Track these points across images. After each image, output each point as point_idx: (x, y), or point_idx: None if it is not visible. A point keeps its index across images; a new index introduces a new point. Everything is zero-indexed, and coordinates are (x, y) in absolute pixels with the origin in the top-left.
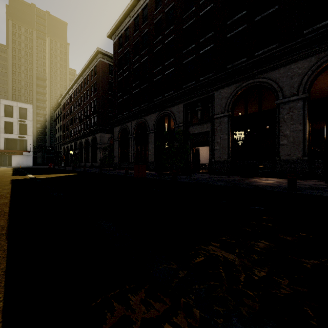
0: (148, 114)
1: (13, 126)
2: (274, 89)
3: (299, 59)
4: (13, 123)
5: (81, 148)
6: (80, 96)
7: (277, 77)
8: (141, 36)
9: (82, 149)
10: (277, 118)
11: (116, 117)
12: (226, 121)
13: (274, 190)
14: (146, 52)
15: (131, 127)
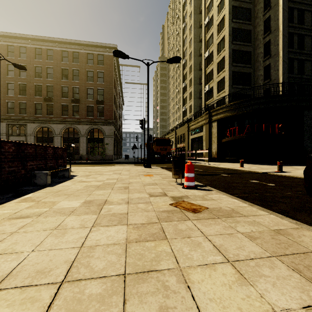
0: None
1: None
2: (53, 130)
3: (60, 124)
4: None
5: None
6: None
7: (53, 127)
8: None
9: None
10: (53, 141)
11: None
12: (34, 138)
13: None
14: None
15: None
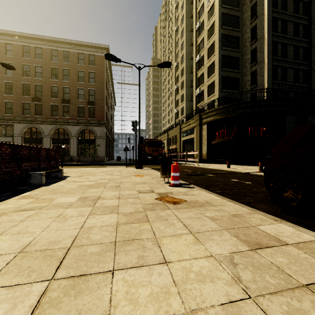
0: None
1: None
2: (41, 131)
3: (49, 124)
4: None
5: None
6: None
7: (42, 127)
8: None
9: None
10: (42, 142)
11: None
12: (21, 139)
13: None
14: None
15: None
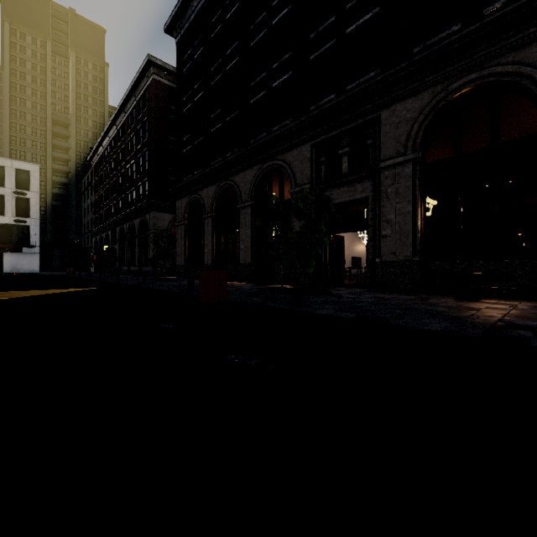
0: (240, 169)
1: (5, 202)
2: None
3: None
4: (4, 197)
5: (123, 240)
6: (121, 148)
7: None
8: (225, 20)
9: (125, 242)
10: None
11: (181, 181)
12: (410, 172)
13: None
14: (235, 49)
15: (208, 199)
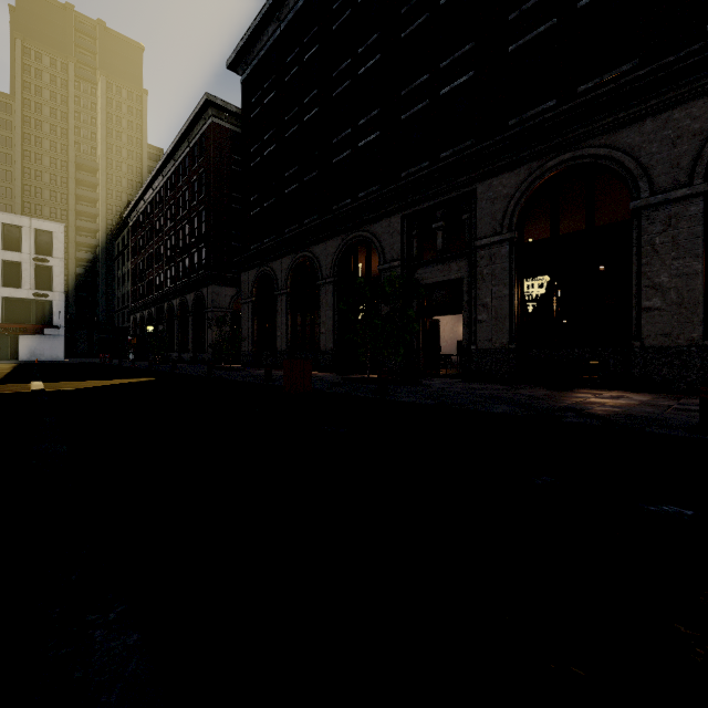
0: (320, 240)
1: (22, 272)
2: (628, 173)
3: (694, 96)
4: (21, 265)
5: (172, 319)
6: (170, 204)
7: (636, 142)
8: (303, 63)
9: (174, 322)
10: (634, 244)
11: (248, 249)
12: (506, 253)
13: (666, 433)
14: (315, 97)
15: (282, 272)
